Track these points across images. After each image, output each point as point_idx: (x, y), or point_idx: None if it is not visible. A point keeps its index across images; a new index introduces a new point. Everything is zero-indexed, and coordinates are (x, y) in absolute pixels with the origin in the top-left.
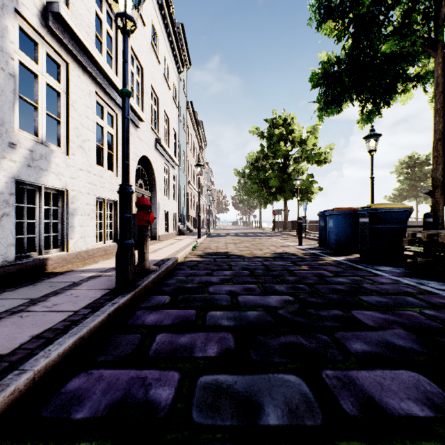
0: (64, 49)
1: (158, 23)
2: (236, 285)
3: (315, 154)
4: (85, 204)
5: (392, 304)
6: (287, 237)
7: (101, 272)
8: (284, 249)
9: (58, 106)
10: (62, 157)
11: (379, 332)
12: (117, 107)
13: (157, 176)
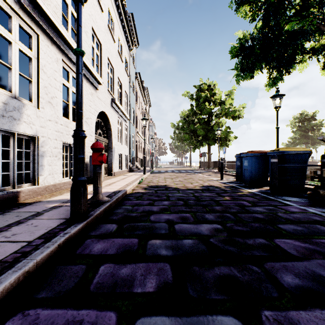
0: (34, 23)
1: (114, 11)
2: (172, 214)
3: (231, 111)
4: (53, 147)
5: (307, 232)
6: (211, 173)
7: (62, 203)
8: (209, 183)
9: (29, 69)
10: (33, 110)
11: (305, 262)
12: None
13: (112, 127)
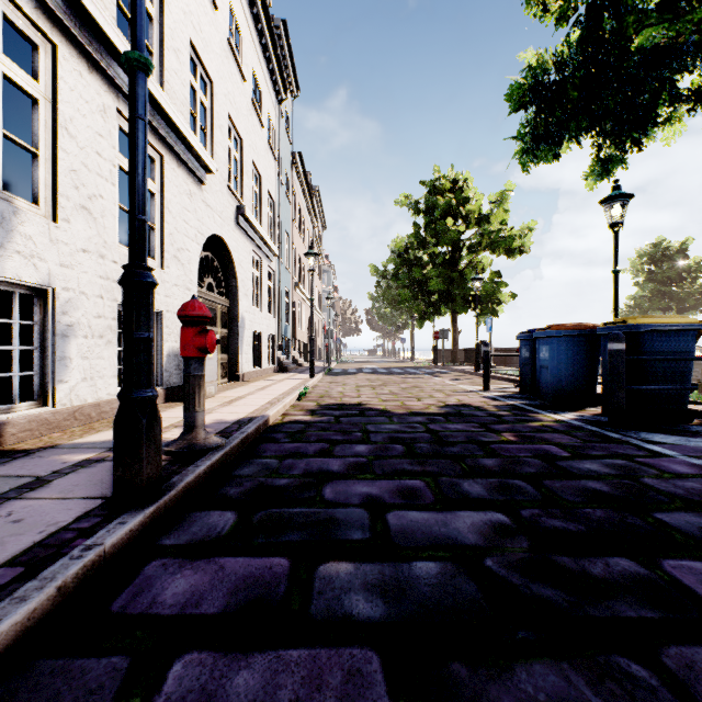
0: (45, 14)
1: (242, 12)
2: (380, 480)
3: (504, 238)
4: (93, 315)
5: None
6: (459, 375)
7: (108, 451)
8: (459, 399)
9: (33, 126)
10: (41, 224)
11: None
12: (161, 143)
13: (240, 271)
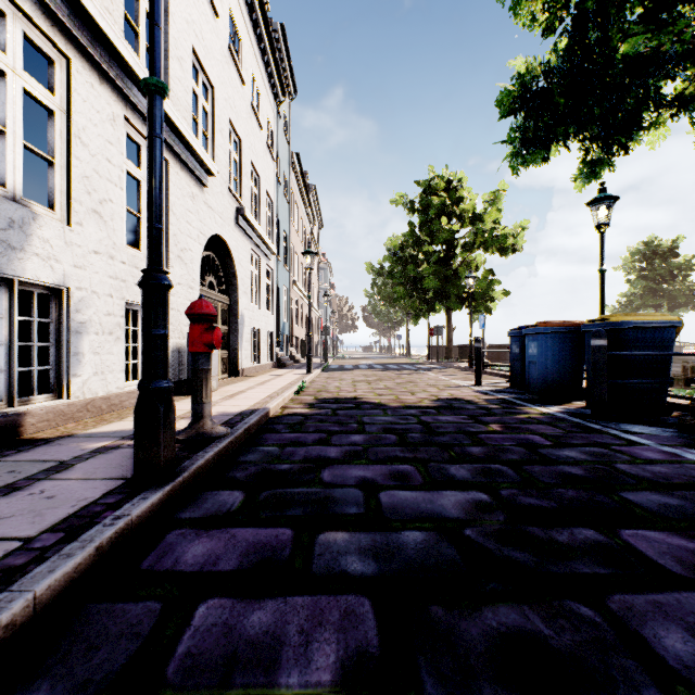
0: (60, 31)
1: (242, 18)
2: (374, 465)
3: (497, 237)
4: (103, 313)
5: (694, 511)
6: (453, 371)
7: (122, 440)
8: (452, 393)
9: (49, 136)
10: (57, 228)
11: None
12: (166, 148)
13: (239, 270)
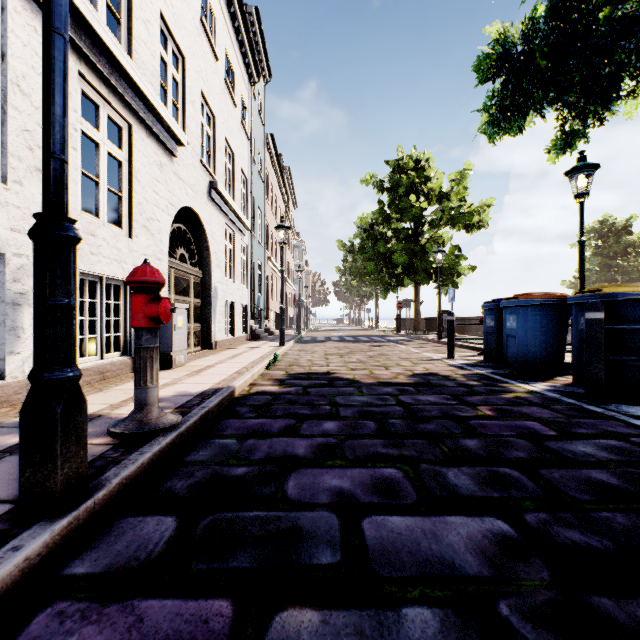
0: None
1: None
2: (351, 469)
3: (464, 214)
4: None
5: None
6: (423, 343)
7: None
8: (426, 367)
9: None
10: None
11: None
12: (129, 112)
13: (212, 243)
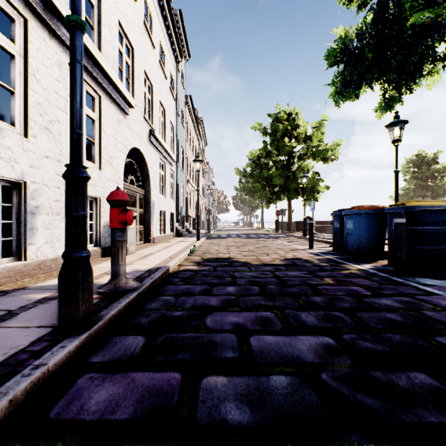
0: None
1: (153, 4)
2: (244, 312)
3: (321, 151)
4: (52, 200)
5: None
6: (293, 239)
7: None
8: (294, 254)
9: (11, 73)
10: (17, 139)
11: None
12: (99, 87)
13: (151, 172)
